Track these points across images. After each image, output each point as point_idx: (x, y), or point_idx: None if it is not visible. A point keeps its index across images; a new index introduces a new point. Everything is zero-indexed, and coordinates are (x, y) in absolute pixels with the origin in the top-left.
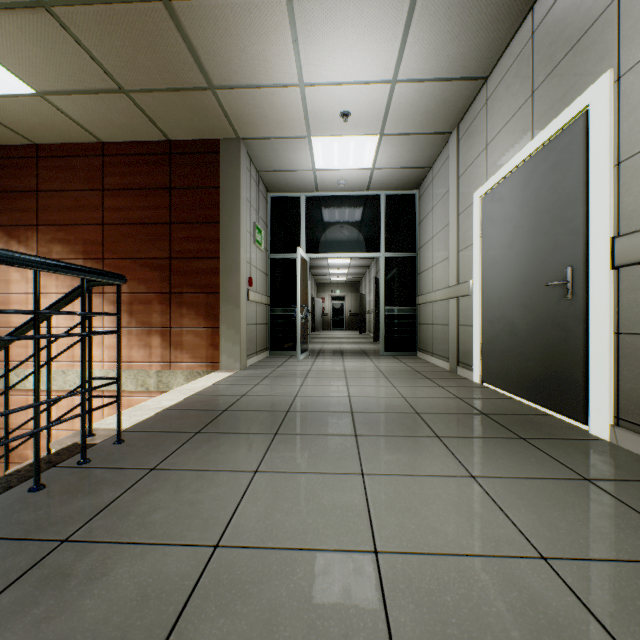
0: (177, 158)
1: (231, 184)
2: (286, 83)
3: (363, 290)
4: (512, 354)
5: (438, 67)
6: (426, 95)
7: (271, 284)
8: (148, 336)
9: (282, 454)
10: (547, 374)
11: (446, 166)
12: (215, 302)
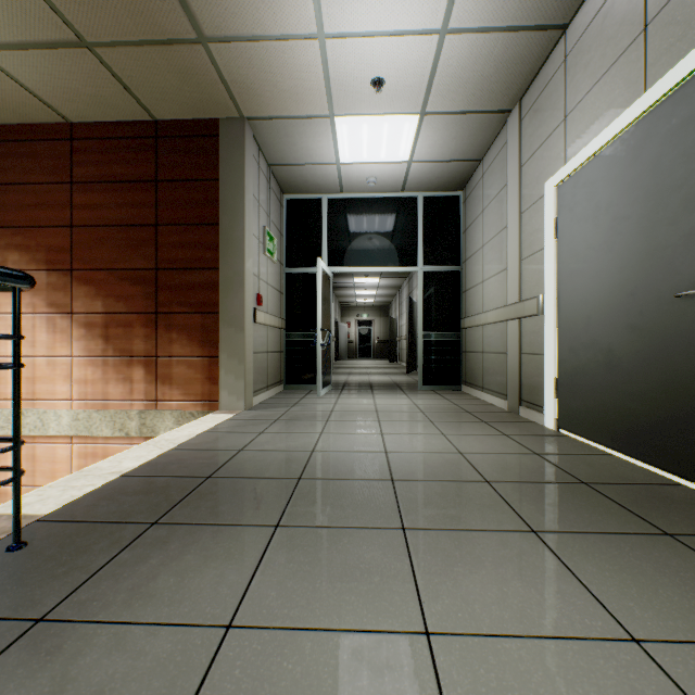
0: (165, 143)
1: (233, 175)
2: (301, 33)
3: (393, 314)
4: (609, 393)
5: (504, 8)
6: (484, 54)
7: (286, 304)
8: (128, 367)
9: (282, 576)
10: (675, 425)
11: (503, 155)
12: (213, 324)
